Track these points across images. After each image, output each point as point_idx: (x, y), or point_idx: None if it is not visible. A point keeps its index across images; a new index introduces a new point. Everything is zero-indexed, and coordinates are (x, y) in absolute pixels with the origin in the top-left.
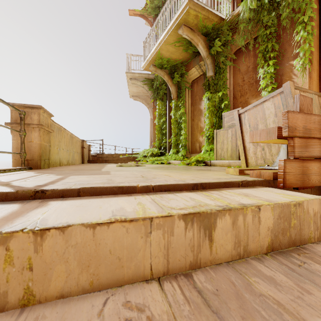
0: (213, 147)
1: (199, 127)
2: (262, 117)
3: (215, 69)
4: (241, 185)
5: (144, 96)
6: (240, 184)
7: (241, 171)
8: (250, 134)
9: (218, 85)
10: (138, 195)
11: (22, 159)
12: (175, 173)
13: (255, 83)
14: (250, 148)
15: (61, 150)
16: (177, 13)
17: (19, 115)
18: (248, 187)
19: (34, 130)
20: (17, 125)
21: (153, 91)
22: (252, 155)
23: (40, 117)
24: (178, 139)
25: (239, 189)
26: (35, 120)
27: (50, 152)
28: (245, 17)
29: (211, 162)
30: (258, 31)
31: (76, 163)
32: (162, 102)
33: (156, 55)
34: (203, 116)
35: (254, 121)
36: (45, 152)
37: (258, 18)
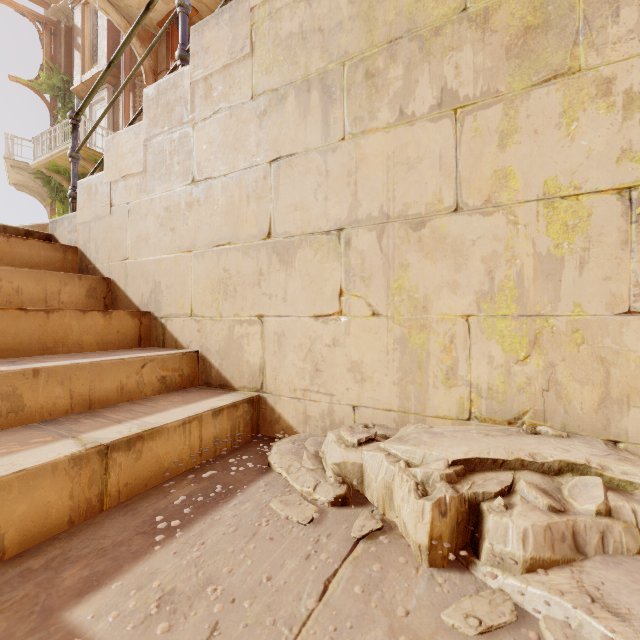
0: None
1: None
2: None
3: None
4: None
5: (38, 188)
6: None
7: None
8: None
9: None
10: None
11: None
12: None
13: None
14: None
15: None
16: (68, 145)
17: None
18: None
19: None
20: None
21: (51, 188)
22: None
23: None
24: None
25: None
26: None
27: None
28: None
29: None
30: None
31: None
32: (64, 206)
33: (50, 162)
34: None
35: None
36: None
37: None
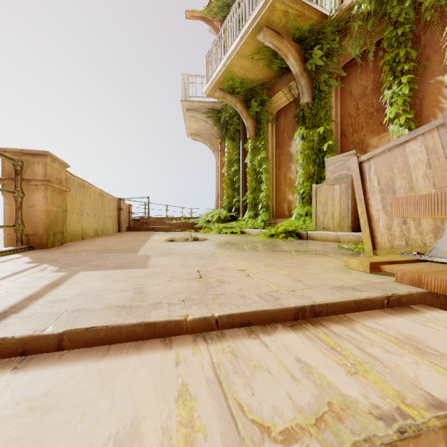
0: (311, 209)
1: (288, 179)
2: (402, 167)
3: (314, 93)
4: (387, 305)
5: (208, 134)
6: (385, 302)
7: (374, 266)
8: (393, 201)
9: (318, 116)
10: (185, 343)
11: (18, 234)
12: (255, 263)
13: (376, 112)
14: (380, 218)
15: (84, 216)
16: (256, 9)
17: (14, 166)
18: (402, 310)
19: (37, 189)
20: (11, 182)
21: (220, 126)
22: (383, 230)
23: (46, 169)
24: (257, 197)
25: (388, 317)
26: (39, 173)
27: (66, 221)
28: (361, 11)
29: (309, 234)
30: (383, 32)
31: (110, 232)
32: (233, 143)
33: (225, 74)
34: (295, 162)
35: (387, 174)
36: (55, 222)
37: (382, 12)
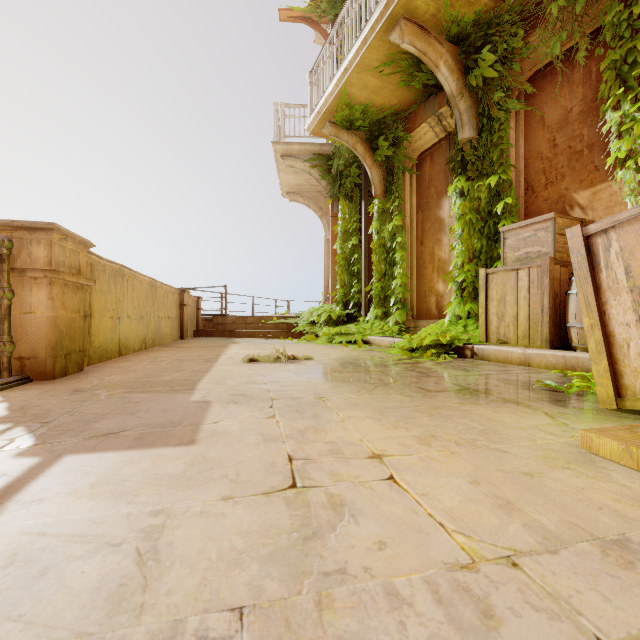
0: (476, 308)
1: (436, 259)
2: None
3: (480, 123)
4: None
5: (312, 192)
6: None
7: None
8: None
9: (488, 159)
10: None
11: (4, 358)
12: (399, 429)
13: (588, 150)
14: (631, 341)
15: (124, 320)
16: None
17: None
18: None
19: (37, 284)
20: None
21: (330, 180)
22: (637, 363)
23: (52, 252)
24: (388, 287)
25: None
26: (39, 258)
27: (90, 330)
28: None
29: (475, 350)
30: (603, 15)
31: (167, 340)
32: (350, 204)
33: (338, 98)
34: (447, 233)
35: None
36: (69, 336)
37: None
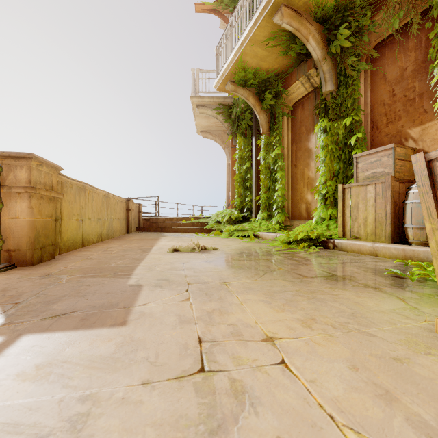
0: (335, 213)
1: (306, 177)
2: None
3: (338, 80)
4: None
5: (218, 131)
6: None
7: None
8: None
9: (344, 105)
10: None
11: None
12: (285, 312)
13: (419, 98)
14: None
15: (85, 221)
16: None
17: None
18: None
19: (20, 197)
20: None
21: (231, 122)
22: None
23: (31, 174)
24: (271, 197)
25: None
26: (22, 179)
27: (61, 229)
28: None
29: (336, 243)
30: None
31: (117, 234)
32: (245, 139)
33: (236, 64)
34: (314, 159)
35: None
36: (44, 234)
37: None
